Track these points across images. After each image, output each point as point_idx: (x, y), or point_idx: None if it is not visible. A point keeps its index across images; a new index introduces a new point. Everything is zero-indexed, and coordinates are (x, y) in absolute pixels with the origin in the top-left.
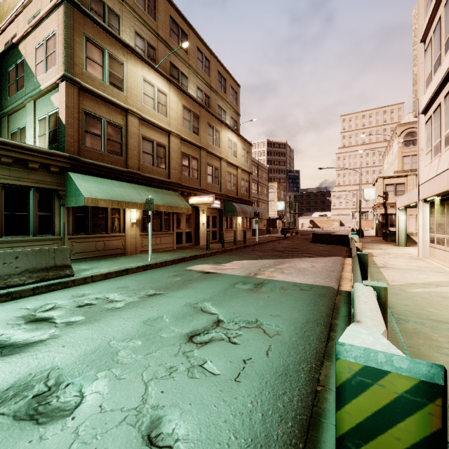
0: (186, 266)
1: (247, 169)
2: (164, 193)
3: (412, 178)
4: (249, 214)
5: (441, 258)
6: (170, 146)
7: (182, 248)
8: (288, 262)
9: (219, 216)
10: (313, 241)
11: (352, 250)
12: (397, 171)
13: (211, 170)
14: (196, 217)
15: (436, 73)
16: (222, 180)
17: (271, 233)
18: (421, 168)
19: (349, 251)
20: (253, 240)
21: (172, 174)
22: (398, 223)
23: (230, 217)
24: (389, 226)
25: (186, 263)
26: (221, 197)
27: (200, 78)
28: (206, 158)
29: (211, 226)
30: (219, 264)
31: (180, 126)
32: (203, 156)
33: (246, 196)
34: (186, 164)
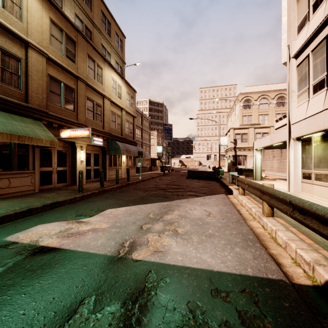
0: (11, 232)
1: (131, 112)
2: (12, 119)
3: (252, 130)
4: (133, 153)
5: (325, 195)
6: (28, 61)
7: (48, 190)
8: (176, 206)
9: (102, 154)
10: (188, 177)
11: (283, 197)
12: (242, 124)
13: (92, 105)
14: (73, 154)
15: (318, 9)
16: (105, 118)
17: (153, 170)
18: (292, 108)
19: (223, 186)
20: (137, 177)
21: (33, 98)
22: (256, 161)
23: (114, 155)
24: (238, 164)
25: (25, 221)
26: (104, 135)
27: (80, 6)
28: (86, 92)
29: (93, 164)
30: (79, 220)
31: (46, 43)
32: (81, 88)
33: (131, 137)
34: (56, 91)
